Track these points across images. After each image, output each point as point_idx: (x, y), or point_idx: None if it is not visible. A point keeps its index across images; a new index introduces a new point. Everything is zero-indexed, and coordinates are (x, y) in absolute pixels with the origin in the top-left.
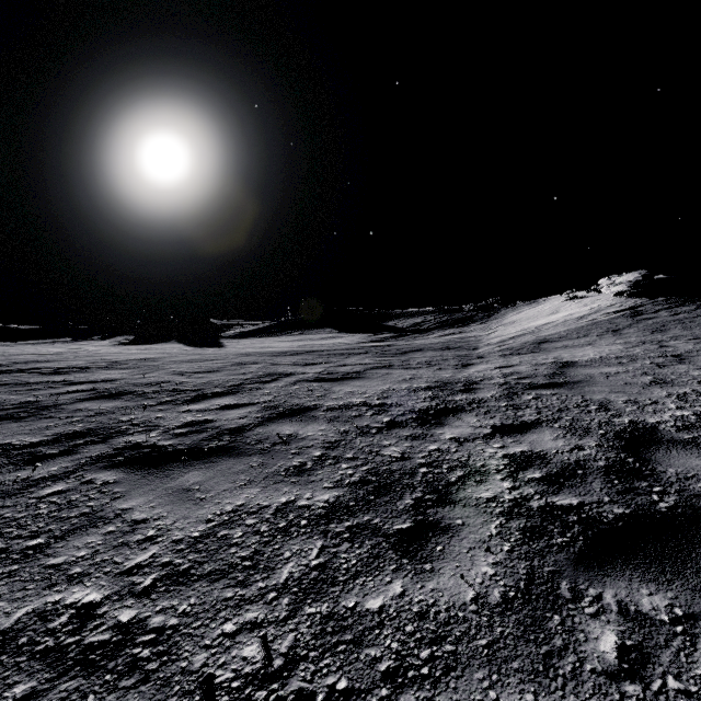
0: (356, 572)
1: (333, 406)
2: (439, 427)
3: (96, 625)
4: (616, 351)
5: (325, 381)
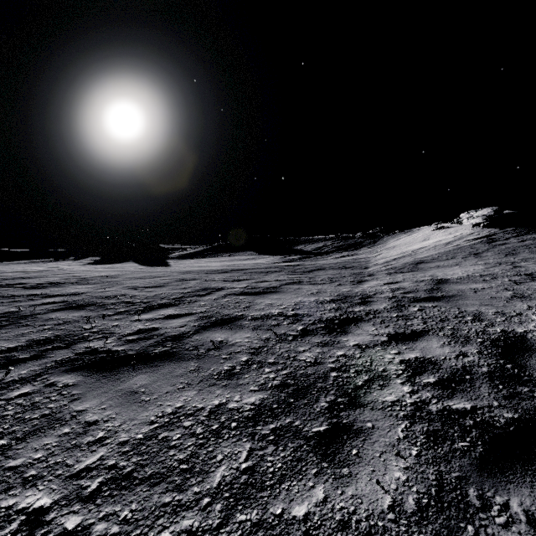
0: (281, 476)
1: (256, 316)
2: (344, 335)
3: (43, 534)
4: (479, 270)
5: (249, 295)
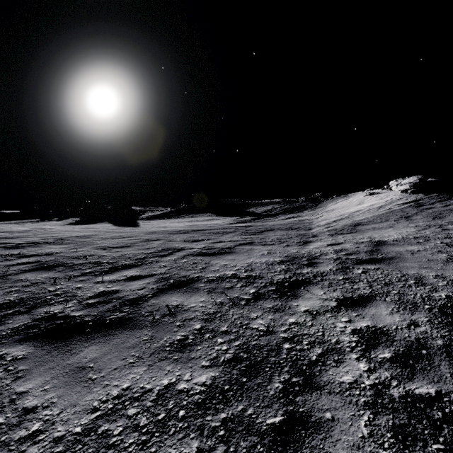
0: None
1: (211, 278)
2: (294, 299)
3: None
4: (411, 232)
5: (206, 255)
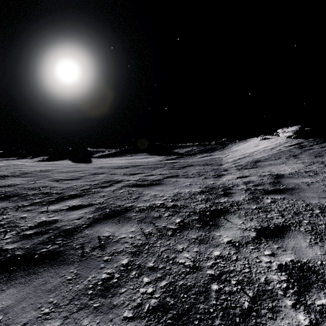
0: None
1: (142, 208)
2: (216, 229)
3: None
4: (301, 167)
5: (140, 186)
